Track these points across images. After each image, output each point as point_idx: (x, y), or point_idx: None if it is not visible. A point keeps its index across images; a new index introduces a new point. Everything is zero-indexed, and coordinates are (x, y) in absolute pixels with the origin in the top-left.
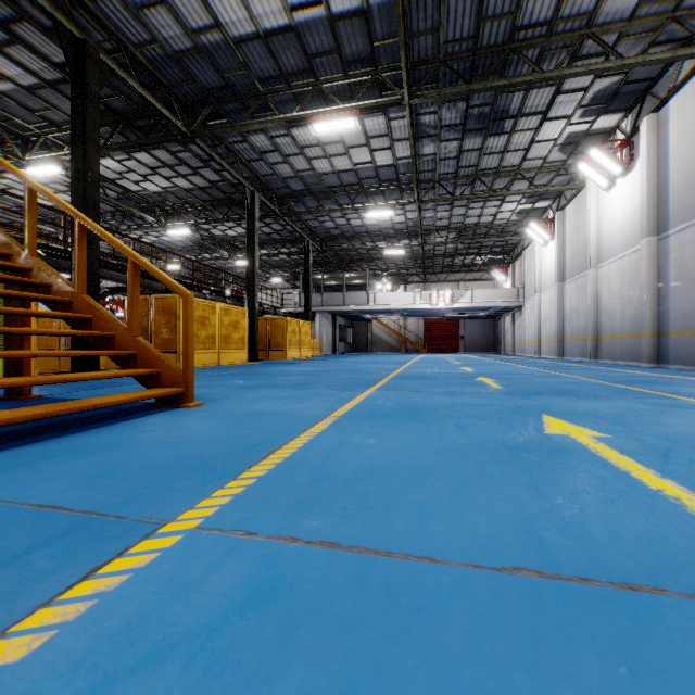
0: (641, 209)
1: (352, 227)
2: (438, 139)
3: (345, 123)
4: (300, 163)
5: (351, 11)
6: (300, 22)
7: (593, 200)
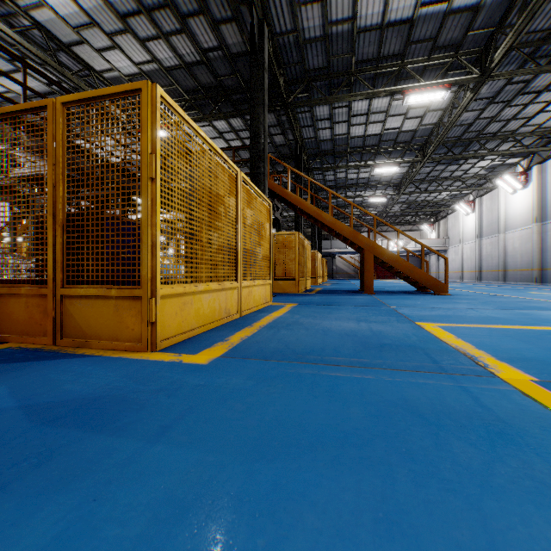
0: (532, 209)
1: (345, 202)
2: (422, 166)
3: (392, 169)
4: (341, 175)
5: (410, 129)
6: (385, 132)
7: (503, 197)
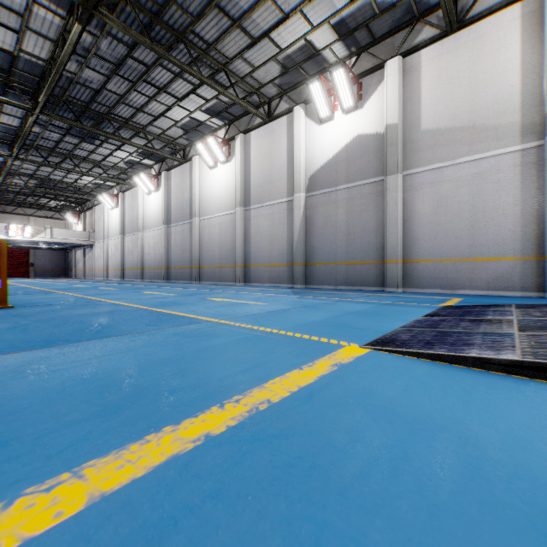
0: (162, 211)
1: None
2: (45, 128)
3: None
4: None
5: (3, 47)
6: None
7: (141, 196)
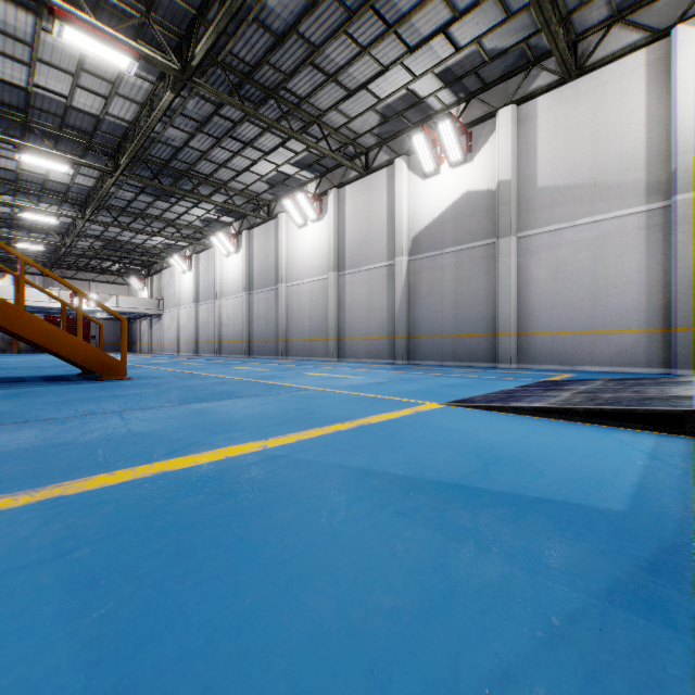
0: (243, 276)
1: None
2: (120, 187)
3: (59, 166)
4: None
5: (89, 111)
6: (38, 91)
7: (219, 258)
